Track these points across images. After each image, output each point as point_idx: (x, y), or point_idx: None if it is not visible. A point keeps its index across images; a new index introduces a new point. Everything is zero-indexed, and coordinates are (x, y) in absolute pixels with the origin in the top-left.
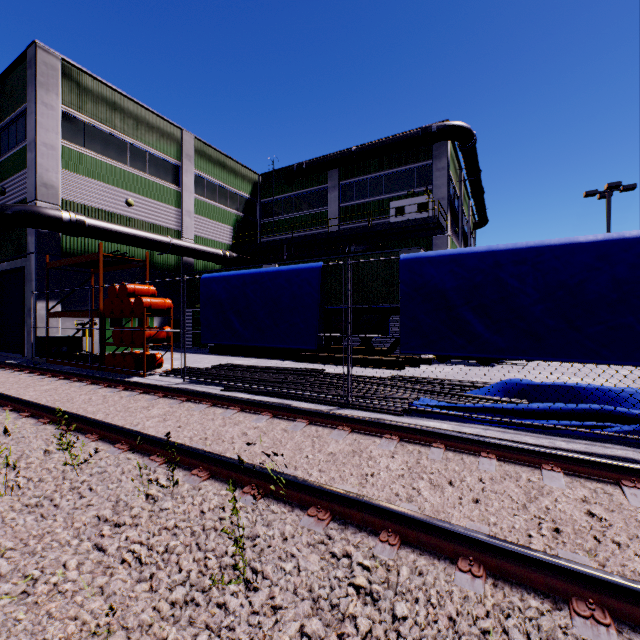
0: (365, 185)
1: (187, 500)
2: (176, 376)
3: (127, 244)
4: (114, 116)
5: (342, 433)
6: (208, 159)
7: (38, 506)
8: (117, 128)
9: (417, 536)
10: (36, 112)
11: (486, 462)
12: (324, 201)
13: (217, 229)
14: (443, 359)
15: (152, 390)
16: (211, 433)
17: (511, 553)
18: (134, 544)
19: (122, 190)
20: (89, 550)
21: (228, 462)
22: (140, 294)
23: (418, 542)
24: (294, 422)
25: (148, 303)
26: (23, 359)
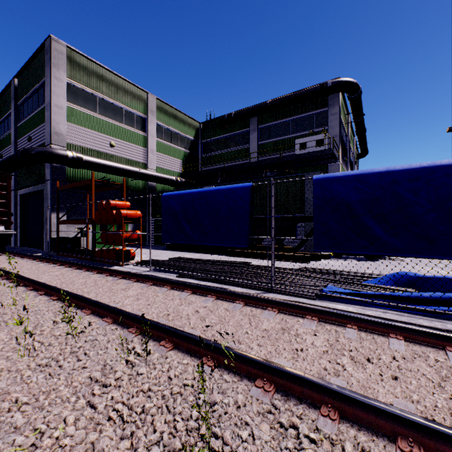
0: (277, 128)
1: (157, 367)
2: (144, 266)
3: (110, 173)
4: (102, 85)
5: (272, 313)
6: (165, 113)
7: (47, 366)
8: (104, 93)
9: (354, 412)
10: (50, 84)
11: (395, 342)
12: (247, 140)
13: (171, 162)
14: (338, 255)
15: (128, 276)
16: (172, 310)
17: (450, 438)
18: (118, 404)
19: (107, 136)
20: (83, 407)
21: (188, 337)
22: (119, 207)
23: (355, 418)
24: (233, 303)
25: (125, 214)
26: (42, 252)
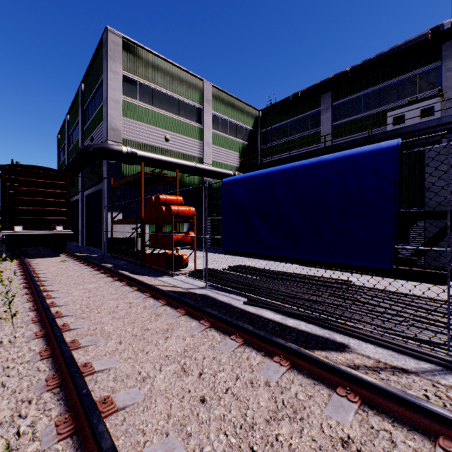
0: (358, 102)
1: None
2: (198, 280)
3: (165, 169)
4: (157, 75)
5: None
6: (221, 102)
7: None
8: (159, 84)
9: None
10: (107, 77)
11: None
12: (316, 123)
13: (228, 155)
14: None
15: (174, 302)
16: None
17: None
18: None
19: (162, 129)
20: None
21: None
22: (170, 203)
23: None
24: (435, 449)
25: (175, 210)
26: (100, 253)
